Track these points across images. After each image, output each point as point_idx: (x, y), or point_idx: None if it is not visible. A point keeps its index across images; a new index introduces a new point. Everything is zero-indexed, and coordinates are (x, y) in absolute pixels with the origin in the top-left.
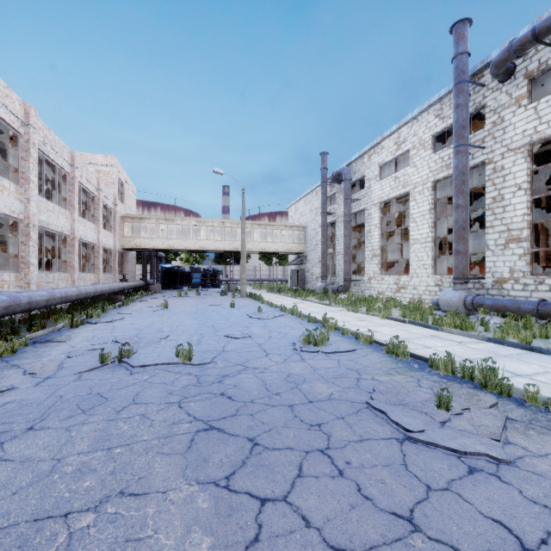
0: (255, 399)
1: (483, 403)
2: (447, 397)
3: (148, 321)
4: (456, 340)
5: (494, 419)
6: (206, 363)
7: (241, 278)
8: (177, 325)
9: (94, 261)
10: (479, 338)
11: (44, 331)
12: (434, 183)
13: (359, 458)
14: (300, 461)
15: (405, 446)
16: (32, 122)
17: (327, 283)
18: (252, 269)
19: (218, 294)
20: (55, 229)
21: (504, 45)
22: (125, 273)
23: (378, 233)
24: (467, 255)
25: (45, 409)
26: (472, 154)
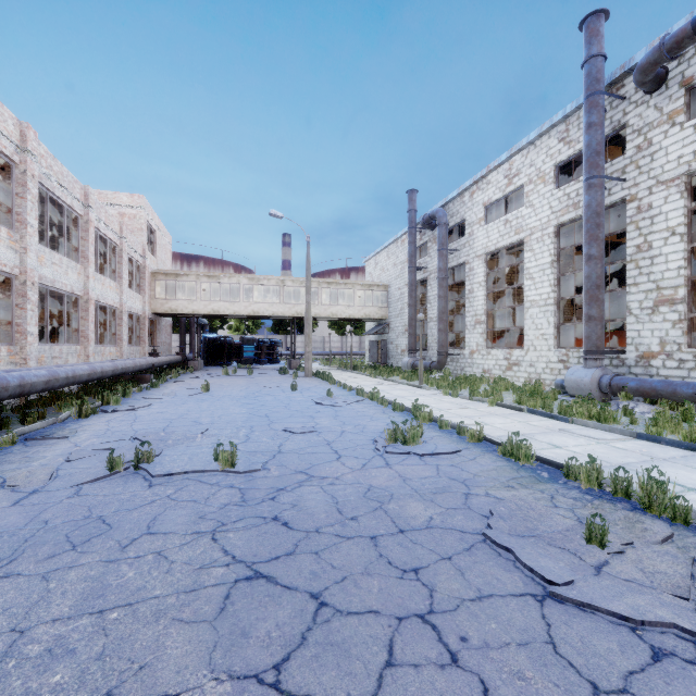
0: (322, 527)
1: (651, 534)
2: (601, 527)
3: (182, 409)
4: (595, 436)
5: (675, 563)
6: (254, 470)
7: (305, 352)
8: (220, 414)
9: (115, 330)
10: (625, 434)
11: (41, 422)
12: (557, 228)
13: (480, 630)
14: (390, 635)
15: (548, 608)
16: (30, 148)
17: (416, 358)
18: (320, 339)
19: (276, 372)
20: (63, 288)
21: (652, 43)
22: (157, 345)
23: (483, 294)
24: (602, 321)
25: (19, 542)
26: (608, 189)
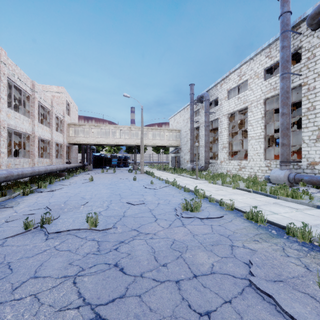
0: (144, 273)
1: None
2: None
3: (77, 190)
4: (294, 207)
5: None
6: (108, 228)
7: (140, 161)
8: (96, 193)
9: (49, 151)
10: (309, 205)
11: (1, 198)
12: (264, 100)
13: None
14: None
15: None
16: (2, 59)
17: (194, 165)
18: (148, 156)
19: (126, 171)
20: (21, 130)
21: (316, 4)
22: (70, 158)
23: (226, 133)
24: (289, 146)
25: None
26: (292, 80)
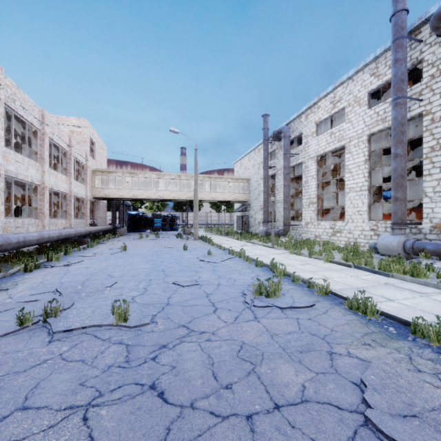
0: (196, 401)
1: None
2: None
3: (103, 264)
4: (417, 290)
5: None
6: (144, 324)
7: (194, 223)
8: (129, 268)
9: (66, 208)
10: (438, 288)
11: None
12: (369, 137)
13: None
14: None
15: None
16: None
17: (268, 227)
18: (204, 215)
19: (174, 236)
20: (24, 179)
21: None
22: (96, 218)
23: (314, 183)
24: (405, 201)
25: None
26: (408, 107)
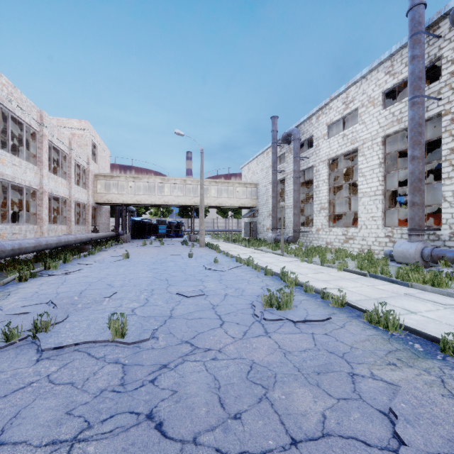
0: (200, 434)
1: None
2: None
3: (103, 273)
4: (440, 301)
5: None
6: (143, 340)
7: (200, 229)
8: (131, 277)
9: (66, 214)
10: None
11: None
12: (384, 138)
13: None
14: None
15: None
16: None
17: (277, 234)
18: (211, 221)
19: (180, 243)
20: (22, 183)
21: None
22: (98, 225)
23: (326, 188)
24: (423, 206)
25: None
26: (426, 107)
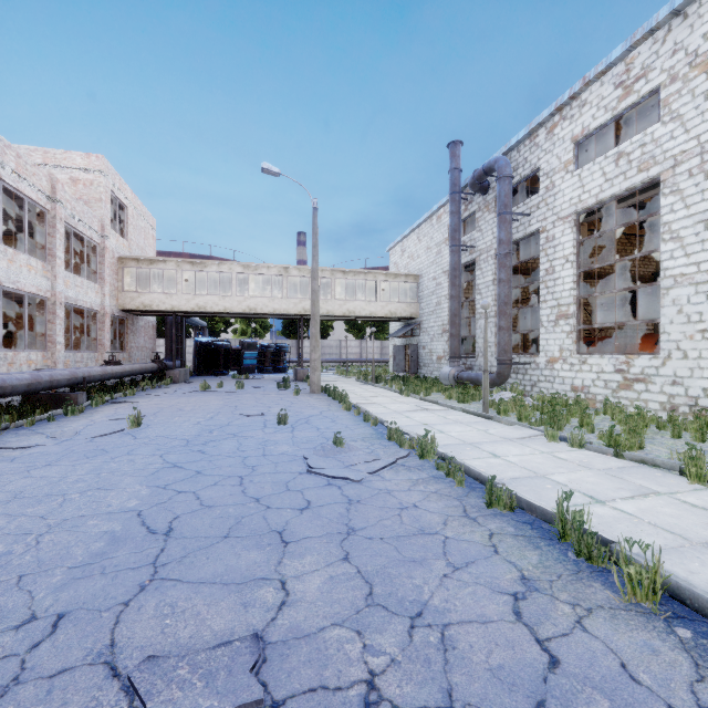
0: None
1: None
2: None
3: (10, 488)
4: None
5: None
6: None
7: (311, 359)
8: (63, 516)
9: (44, 328)
10: None
11: None
12: None
13: None
14: None
15: None
16: None
17: (461, 368)
18: (336, 344)
19: (276, 384)
20: None
21: None
22: (129, 350)
23: (572, 273)
24: None
25: None
26: None
